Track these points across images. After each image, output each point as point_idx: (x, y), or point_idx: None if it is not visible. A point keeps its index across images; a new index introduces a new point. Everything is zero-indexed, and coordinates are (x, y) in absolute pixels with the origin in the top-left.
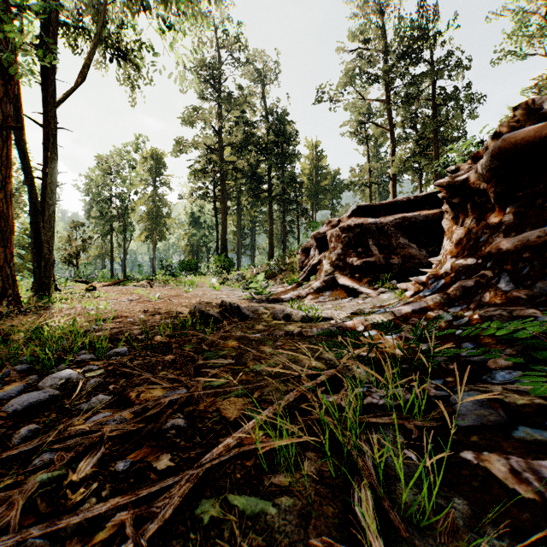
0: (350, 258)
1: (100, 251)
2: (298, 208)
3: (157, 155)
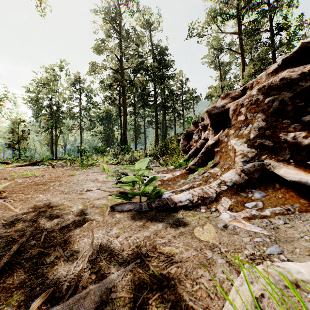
0: (289, 133)
1: (48, 141)
2: (175, 111)
3: (83, 79)
